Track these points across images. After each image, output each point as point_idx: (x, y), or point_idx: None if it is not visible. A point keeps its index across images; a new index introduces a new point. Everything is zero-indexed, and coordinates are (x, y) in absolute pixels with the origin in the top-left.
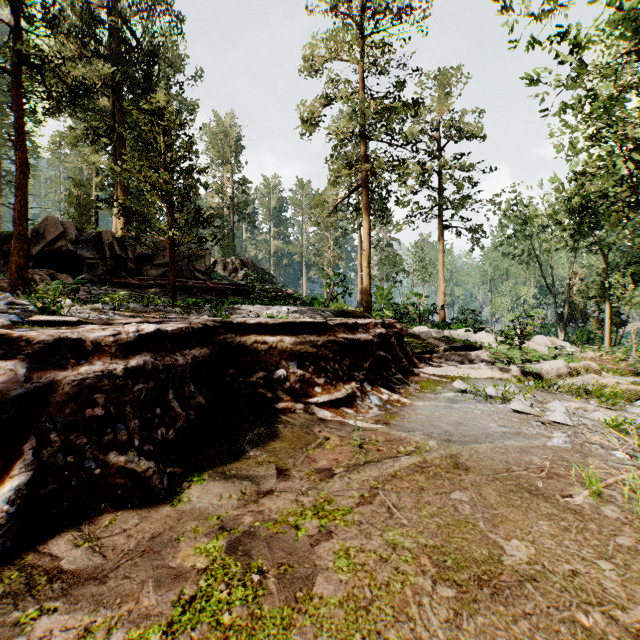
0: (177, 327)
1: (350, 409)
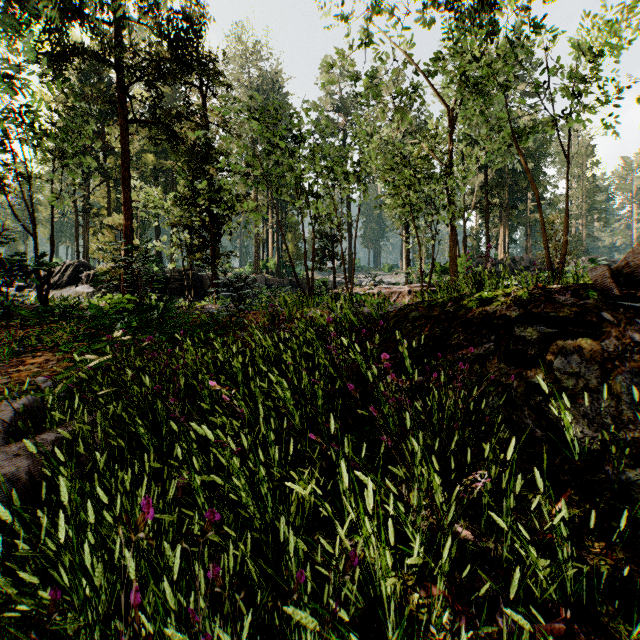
0: None
1: None
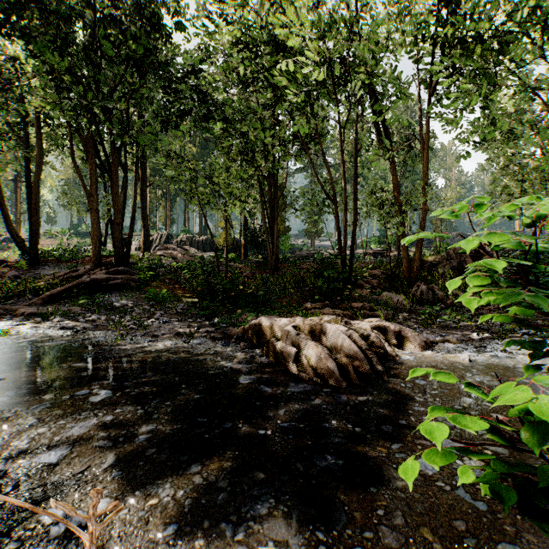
0: None
1: None
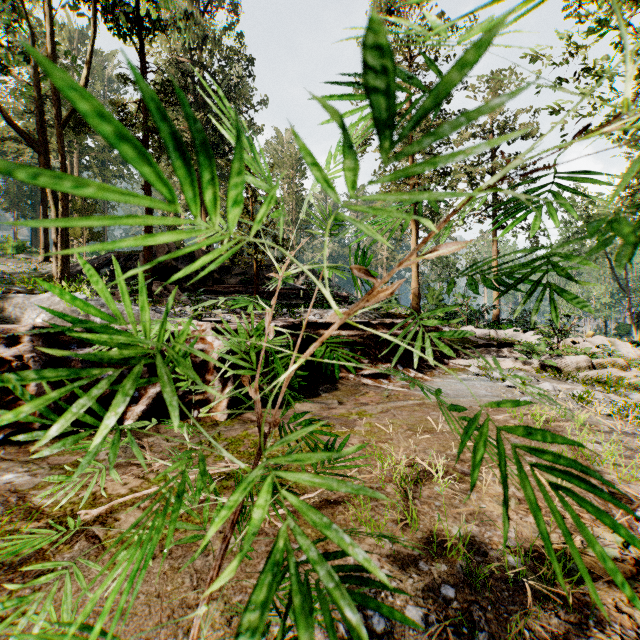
0: (282, 324)
1: (385, 380)
